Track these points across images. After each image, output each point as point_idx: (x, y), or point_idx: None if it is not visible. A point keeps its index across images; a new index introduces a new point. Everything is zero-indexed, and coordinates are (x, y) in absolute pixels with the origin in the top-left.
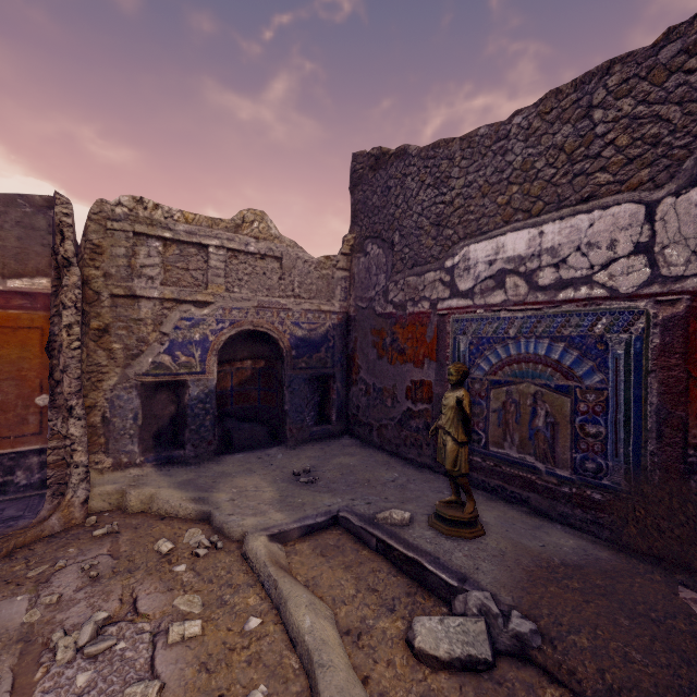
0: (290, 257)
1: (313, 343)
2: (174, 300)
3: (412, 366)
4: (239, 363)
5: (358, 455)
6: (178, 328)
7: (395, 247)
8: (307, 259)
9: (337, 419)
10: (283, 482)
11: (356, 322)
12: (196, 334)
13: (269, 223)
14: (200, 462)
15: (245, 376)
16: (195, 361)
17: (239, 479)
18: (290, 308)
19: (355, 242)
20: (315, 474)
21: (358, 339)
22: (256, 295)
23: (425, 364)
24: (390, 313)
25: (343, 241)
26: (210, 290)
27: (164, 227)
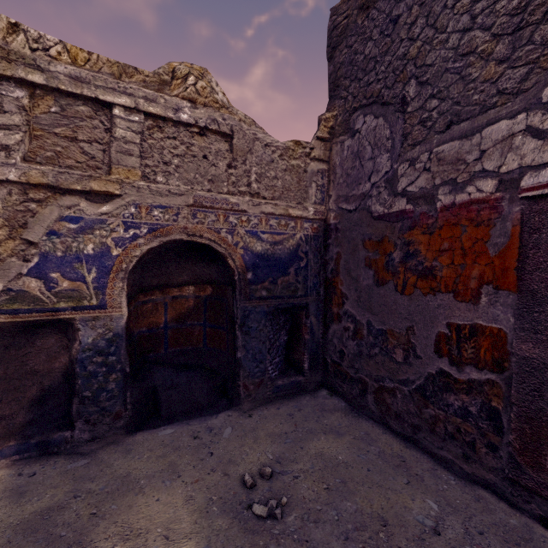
0: (244, 135)
1: (277, 262)
2: (49, 187)
3: (450, 299)
4: (175, 289)
5: (348, 435)
6: (54, 233)
7: (409, 106)
8: (269, 142)
9: (310, 368)
10: (222, 515)
11: (338, 233)
12: (88, 245)
13: (213, 85)
14: (99, 448)
15: (186, 307)
16: (87, 287)
17: (144, 501)
18: (243, 210)
19: (336, 121)
20: (280, 484)
21: (342, 256)
22: (192, 189)
23: (482, 295)
24: (400, 211)
25: (319, 120)
26: (115, 175)
27: (29, 63)
